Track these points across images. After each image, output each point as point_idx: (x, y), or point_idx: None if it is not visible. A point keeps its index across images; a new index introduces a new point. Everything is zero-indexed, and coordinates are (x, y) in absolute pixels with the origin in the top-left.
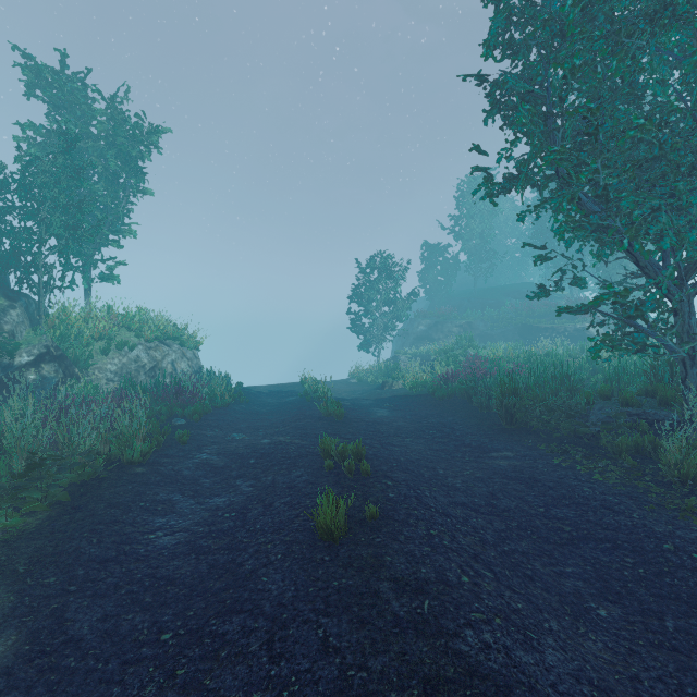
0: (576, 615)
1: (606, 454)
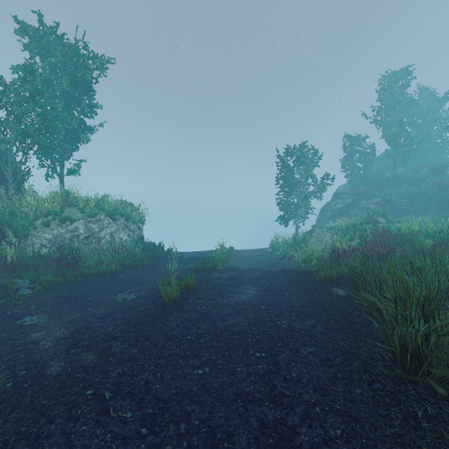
0: None
1: None
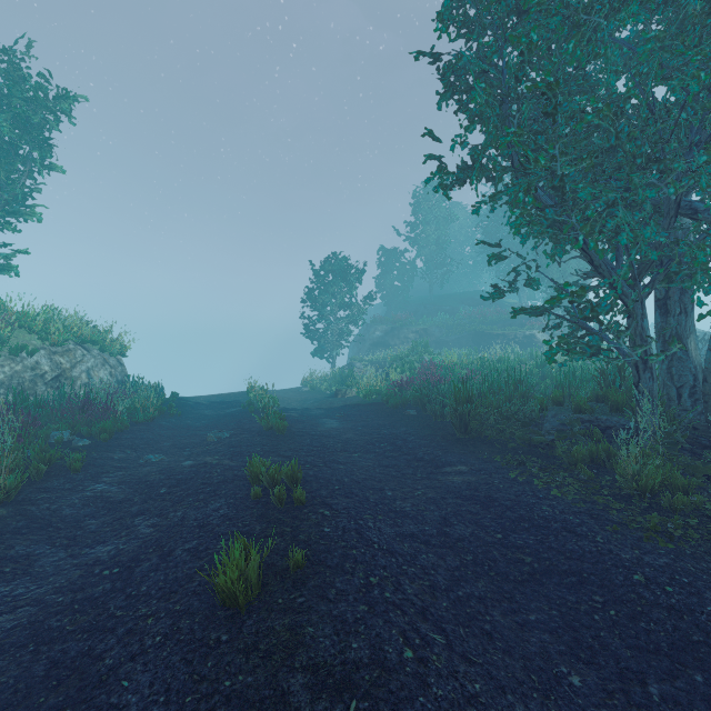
0: (546, 689)
1: (561, 465)
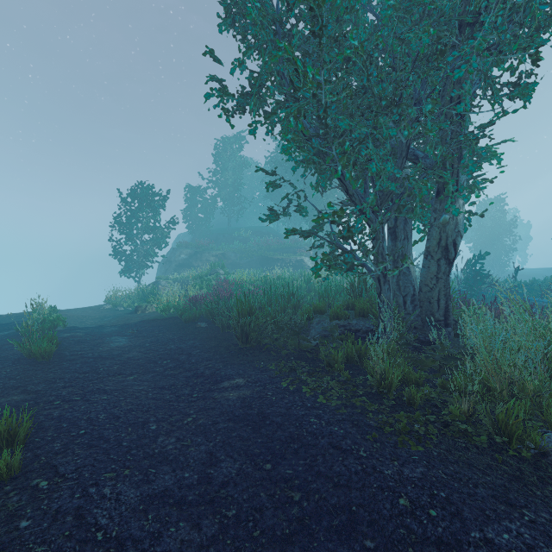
0: None
1: (325, 367)
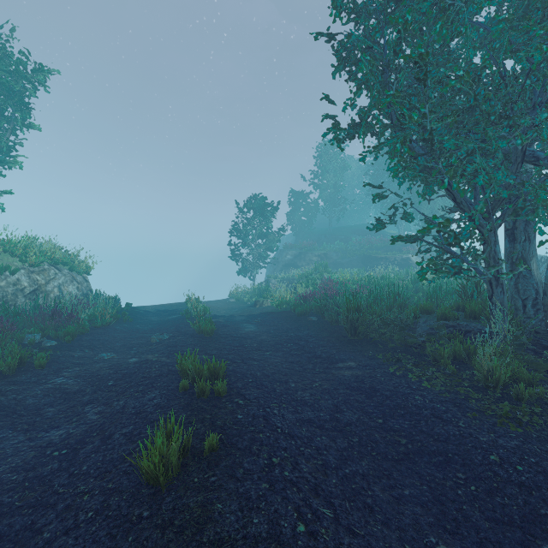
0: None
1: (430, 361)
